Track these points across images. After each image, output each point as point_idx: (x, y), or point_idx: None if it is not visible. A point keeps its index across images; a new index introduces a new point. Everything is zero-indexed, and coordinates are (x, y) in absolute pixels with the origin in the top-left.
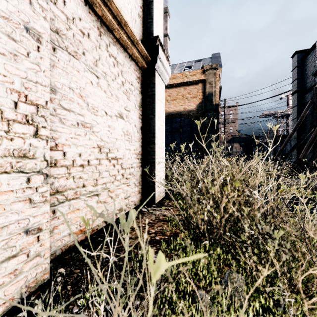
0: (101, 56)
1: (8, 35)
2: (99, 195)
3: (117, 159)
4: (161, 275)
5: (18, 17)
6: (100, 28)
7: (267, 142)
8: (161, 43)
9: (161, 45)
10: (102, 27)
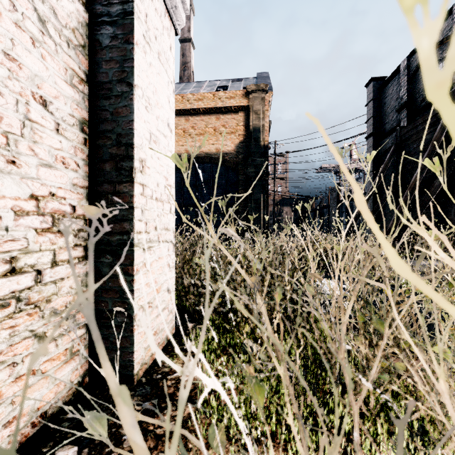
0: None
1: None
2: None
3: None
4: None
5: None
6: None
7: (328, 205)
8: None
9: None
10: None
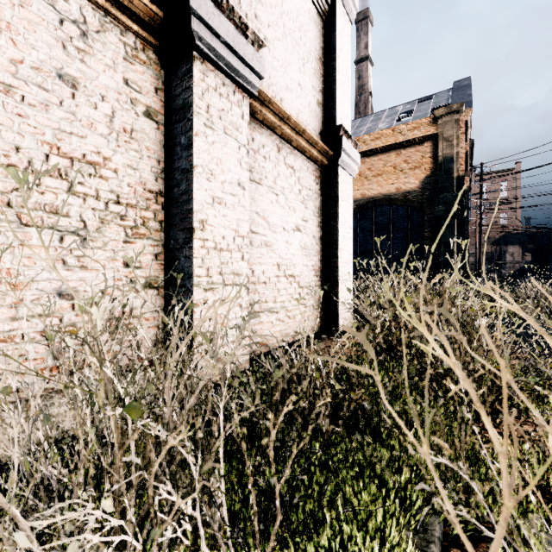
0: (279, 172)
1: (231, 194)
2: (278, 313)
3: (294, 276)
4: (337, 374)
5: (235, 179)
6: (279, 144)
7: None
8: (346, 131)
9: (346, 133)
10: (281, 142)
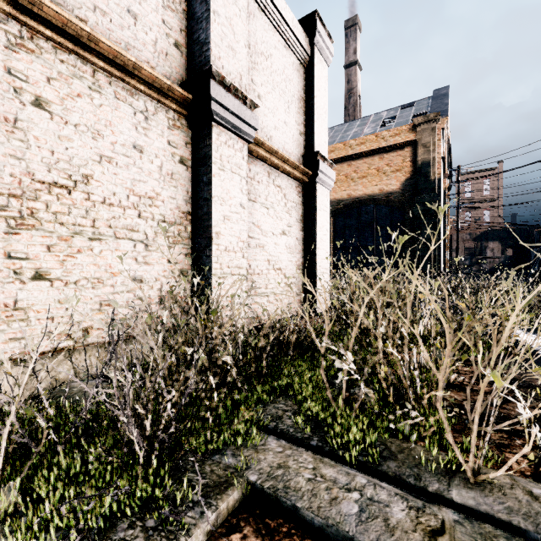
0: (270, 191)
1: (236, 212)
2: (268, 297)
3: (281, 269)
4: None
5: (238, 202)
6: (269, 170)
7: None
8: (323, 155)
9: (323, 157)
10: (271, 168)
